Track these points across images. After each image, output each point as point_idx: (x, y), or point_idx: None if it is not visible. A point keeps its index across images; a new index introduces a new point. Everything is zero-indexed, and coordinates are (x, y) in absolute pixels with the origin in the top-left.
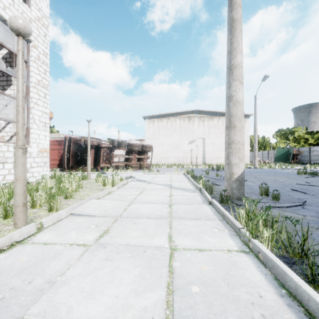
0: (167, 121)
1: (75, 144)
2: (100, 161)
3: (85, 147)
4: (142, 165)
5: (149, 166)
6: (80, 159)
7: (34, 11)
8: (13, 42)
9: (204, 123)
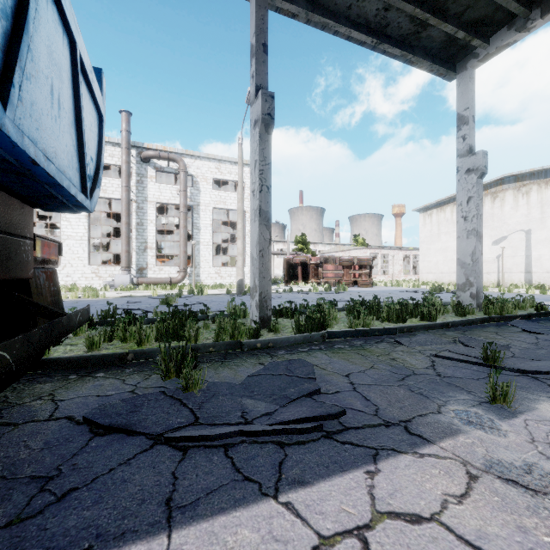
0: (451, 209)
1: (287, 263)
2: (310, 276)
3: (295, 265)
4: (358, 281)
5: (365, 284)
6: (293, 275)
7: (246, 192)
8: None
9: (527, 199)
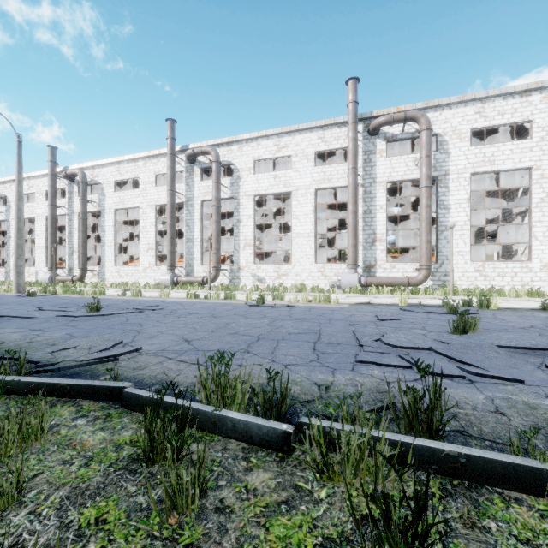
0: None
1: None
2: None
3: None
4: None
5: None
6: None
7: (535, 137)
8: (522, 173)
9: None
